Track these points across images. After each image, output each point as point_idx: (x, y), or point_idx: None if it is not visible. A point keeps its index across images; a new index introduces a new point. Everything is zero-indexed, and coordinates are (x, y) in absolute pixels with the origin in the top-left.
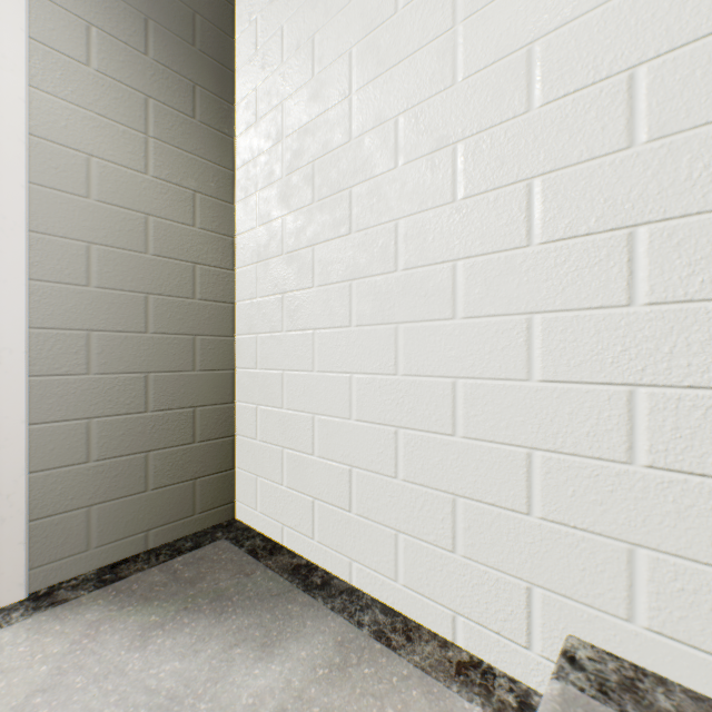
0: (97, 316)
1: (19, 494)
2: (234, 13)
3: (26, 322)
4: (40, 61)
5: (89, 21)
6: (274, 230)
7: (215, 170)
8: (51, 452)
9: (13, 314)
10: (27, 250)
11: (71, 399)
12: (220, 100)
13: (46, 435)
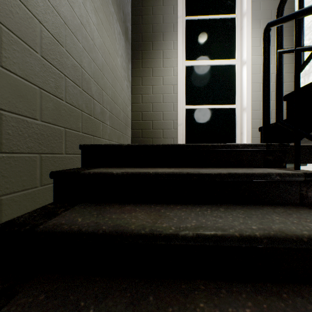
0: (261, 98)
1: (249, 131)
2: (294, 11)
3: (250, 100)
4: (252, 50)
5: (260, 37)
6: (311, 65)
7: (288, 57)
8: (254, 125)
9: (249, 99)
10: (250, 87)
11: (257, 115)
12: (290, 37)
13: (253, 122)
